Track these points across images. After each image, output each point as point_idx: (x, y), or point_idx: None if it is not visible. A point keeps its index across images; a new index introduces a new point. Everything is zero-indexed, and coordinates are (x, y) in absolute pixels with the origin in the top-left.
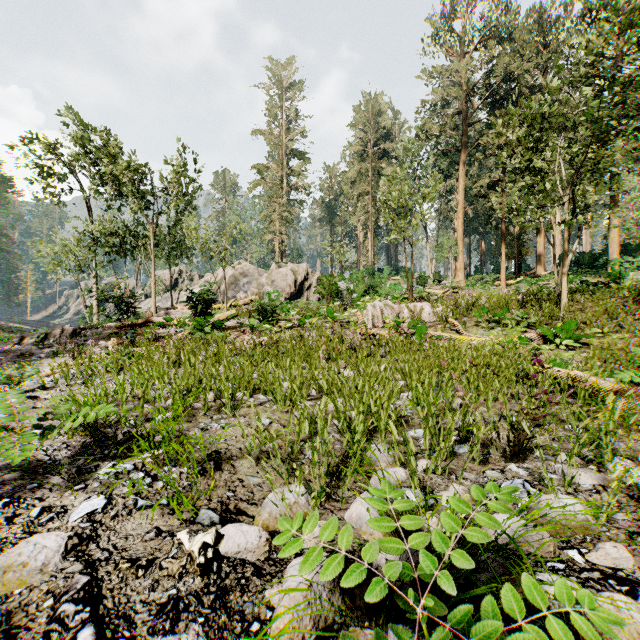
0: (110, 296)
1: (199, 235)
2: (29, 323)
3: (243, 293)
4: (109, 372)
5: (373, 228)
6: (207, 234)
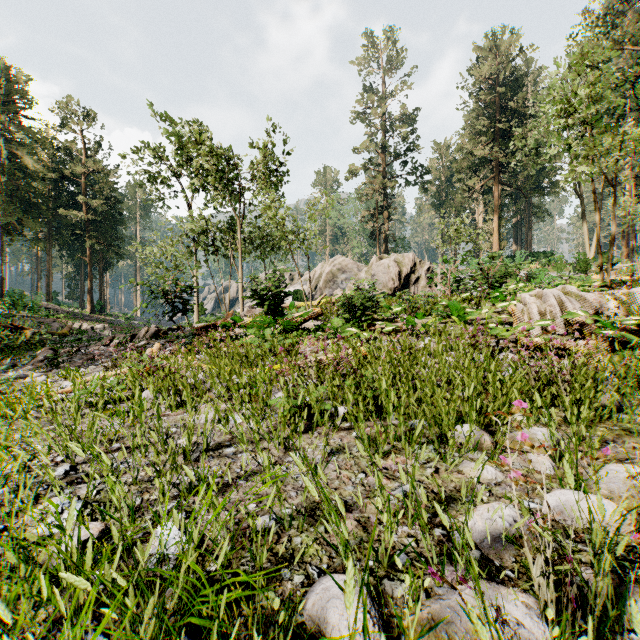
0: (158, 290)
1: (275, 214)
2: (160, 323)
3: (340, 290)
4: (80, 407)
5: (499, 206)
6: (285, 212)
